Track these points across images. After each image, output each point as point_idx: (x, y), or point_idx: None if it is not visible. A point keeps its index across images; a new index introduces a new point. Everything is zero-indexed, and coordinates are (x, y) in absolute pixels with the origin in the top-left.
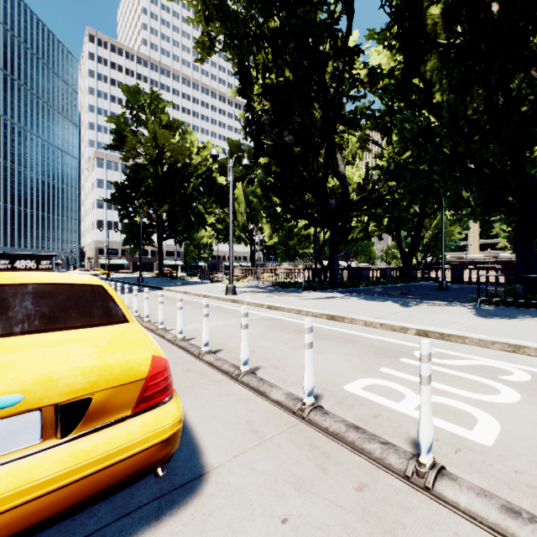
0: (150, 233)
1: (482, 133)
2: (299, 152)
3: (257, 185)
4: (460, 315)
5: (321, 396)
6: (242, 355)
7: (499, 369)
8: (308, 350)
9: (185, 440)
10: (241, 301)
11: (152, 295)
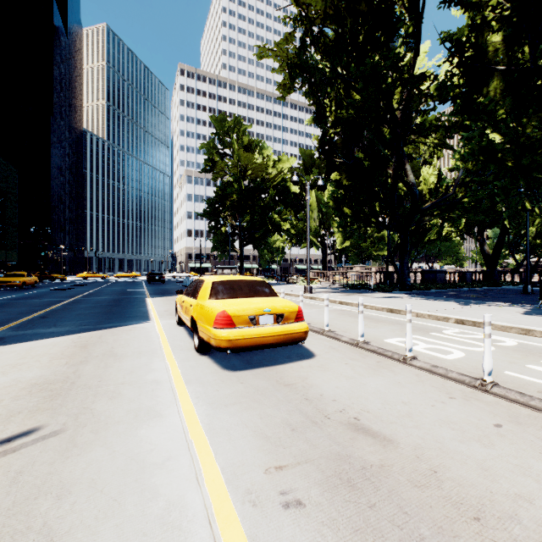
0: (233, 241)
1: None
2: (369, 164)
3: (329, 198)
4: (508, 312)
5: (369, 342)
6: (325, 321)
7: (499, 341)
8: (360, 314)
9: (303, 348)
10: (317, 298)
11: None
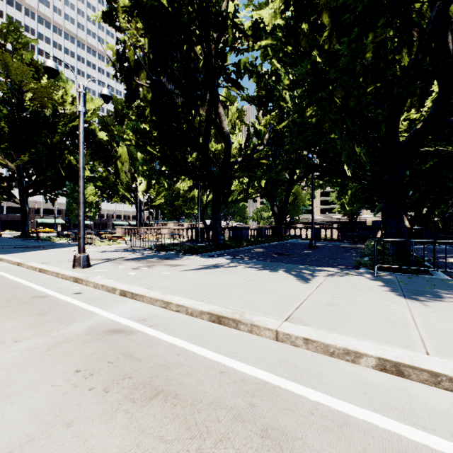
0: (9, 187)
1: (375, 84)
2: (181, 103)
3: (129, 132)
4: (382, 296)
5: None
6: None
7: None
8: None
9: None
10: (85, 281)
11: None
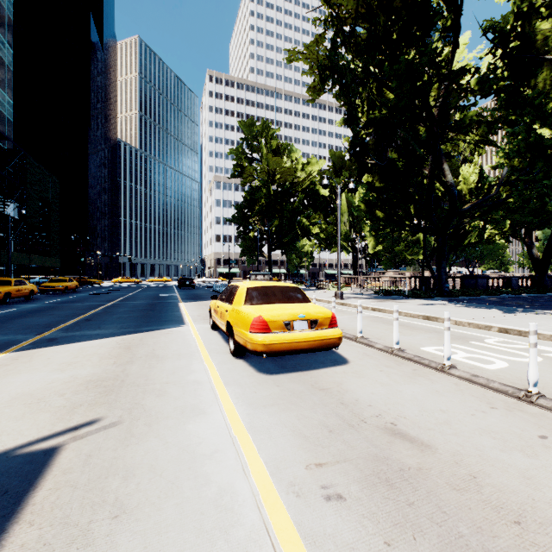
0: (262, 246)
1: None
2: (403, 165)
3: (361, 201)
4: None
5: (405, 350)
6: (358, 328)
7: (547, 351)
8: (395, 321)
9: (336, 354)
10: (348, 304)
11: None
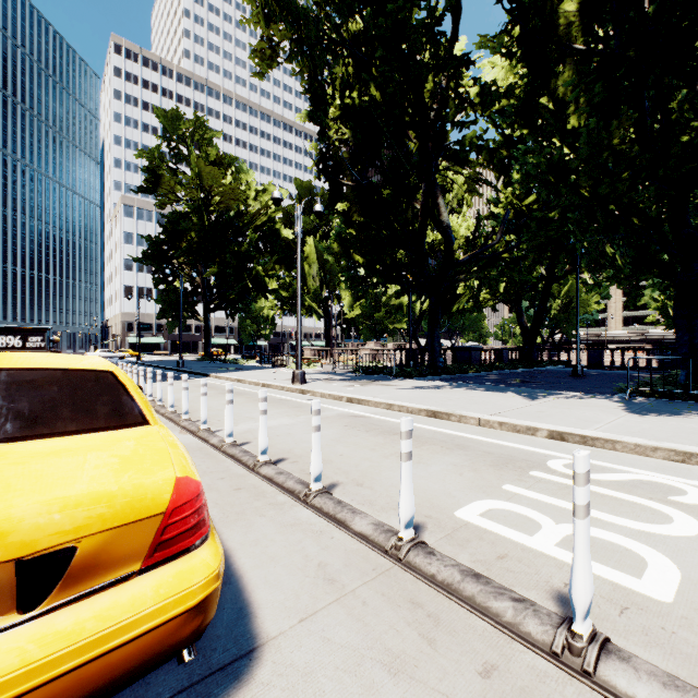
0: (194, 303)
1: (632, 169)
2: (389, 195)
3: (333, 238)
4: (605, 410)
5: (424, 526)
6: (313, 468)
7: (667, 486)
8: (406, 463)
9: (229, 593)
10: (312, 392)
11: (194, 384)
